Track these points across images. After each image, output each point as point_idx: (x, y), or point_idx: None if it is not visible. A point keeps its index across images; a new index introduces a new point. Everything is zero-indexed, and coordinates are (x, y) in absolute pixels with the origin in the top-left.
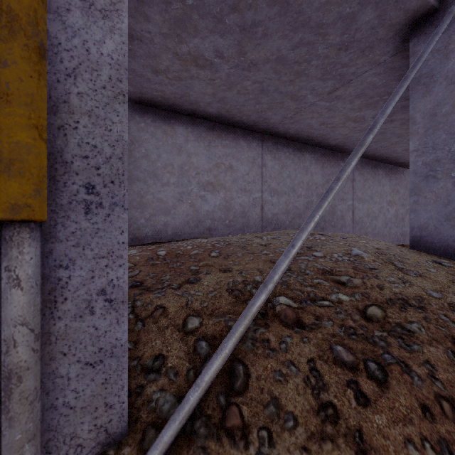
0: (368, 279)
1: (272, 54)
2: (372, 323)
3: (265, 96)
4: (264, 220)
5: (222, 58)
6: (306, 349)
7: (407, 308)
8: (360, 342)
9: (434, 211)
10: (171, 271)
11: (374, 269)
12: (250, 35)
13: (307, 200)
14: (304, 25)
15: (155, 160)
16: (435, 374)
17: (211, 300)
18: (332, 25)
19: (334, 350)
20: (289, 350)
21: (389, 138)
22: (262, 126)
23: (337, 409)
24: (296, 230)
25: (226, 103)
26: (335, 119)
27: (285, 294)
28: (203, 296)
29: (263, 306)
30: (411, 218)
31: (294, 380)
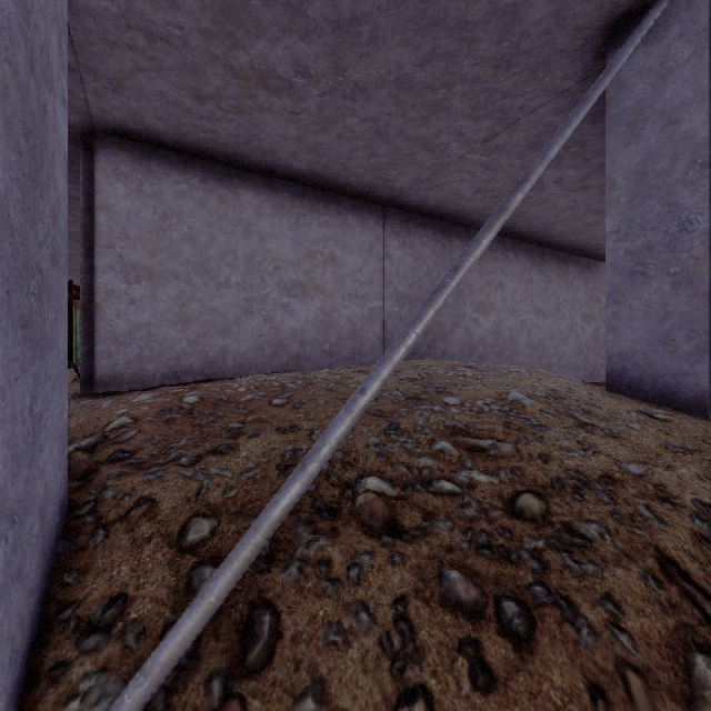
0: (526, 443)
1: (389, 72)
2: (522, 523)
3: (384, 143)
4: (387, 344)
5: (308, 77)
6: (394, 578)
7: (584, 496)
8: (495, 561)
9: (643, 329)
10: (195, 431)
11: (539, 425)
12: (350, 39)
13: (456, 313)
14: (437, 23)
15: (205, 245)
16: (620, 621)
17: (245, 485)
18: (482, 26)
19: (445, 578)
20: (364, 580)
21: (582, 215)
22: (383, 193)
23: (433, 701)
24: (432, 360)
25: (321, 154)
26: (497, 184)
27: (380, 472)
28: (232, 477)
29: (336, 496)
30: (608, 341)
31: (362, 642)
